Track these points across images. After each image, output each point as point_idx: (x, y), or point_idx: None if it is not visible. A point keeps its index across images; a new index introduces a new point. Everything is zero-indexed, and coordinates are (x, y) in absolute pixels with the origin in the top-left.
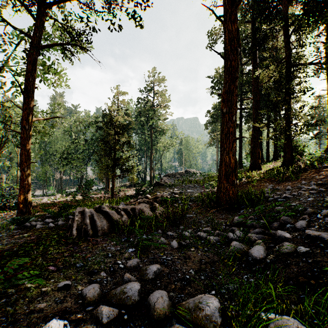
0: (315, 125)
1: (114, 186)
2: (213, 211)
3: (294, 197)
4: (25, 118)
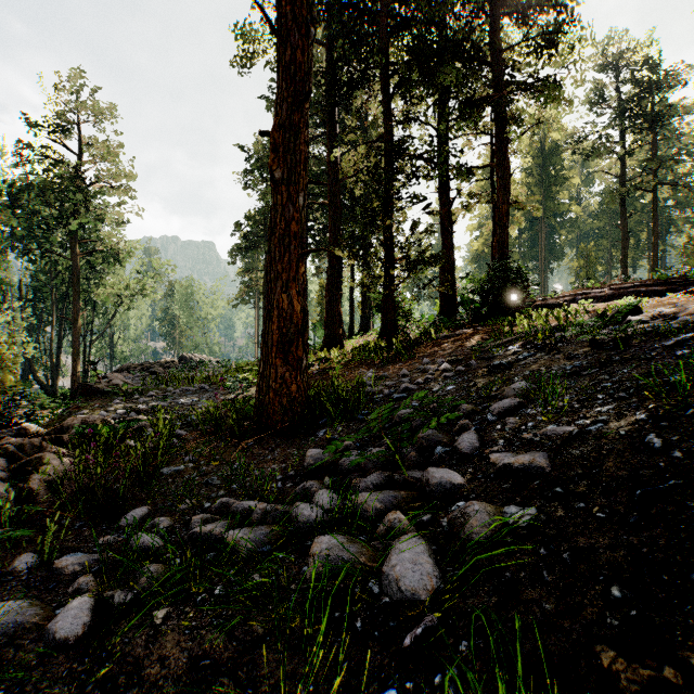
0: (432, 262)
1: None
2: (250, 444)
3: (421, 388)
4: None
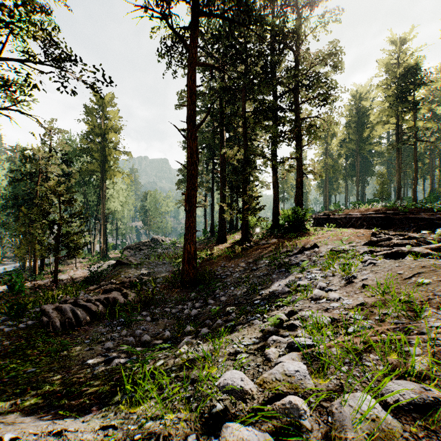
0: (258, 211)
1: (43, 266)
2: (178, 290)
3: (231, 274)
4: None
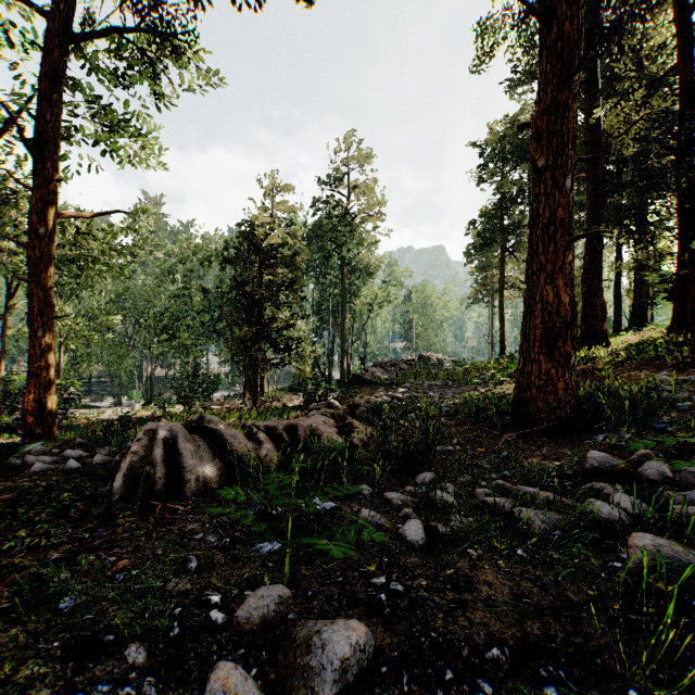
0: None
1: (263, 390)
2: (512, 437)
3: None
4: (42, 211)
